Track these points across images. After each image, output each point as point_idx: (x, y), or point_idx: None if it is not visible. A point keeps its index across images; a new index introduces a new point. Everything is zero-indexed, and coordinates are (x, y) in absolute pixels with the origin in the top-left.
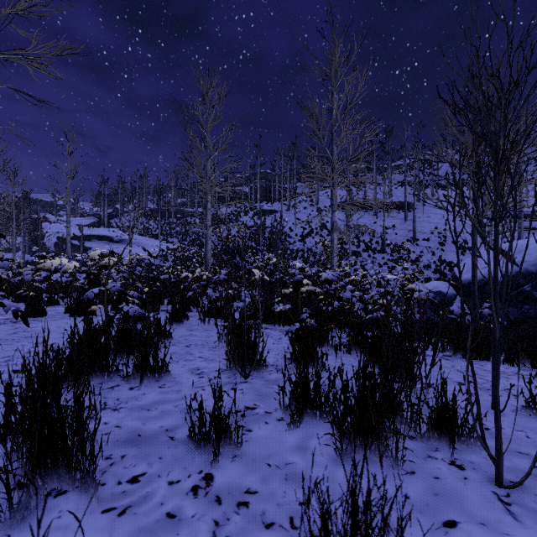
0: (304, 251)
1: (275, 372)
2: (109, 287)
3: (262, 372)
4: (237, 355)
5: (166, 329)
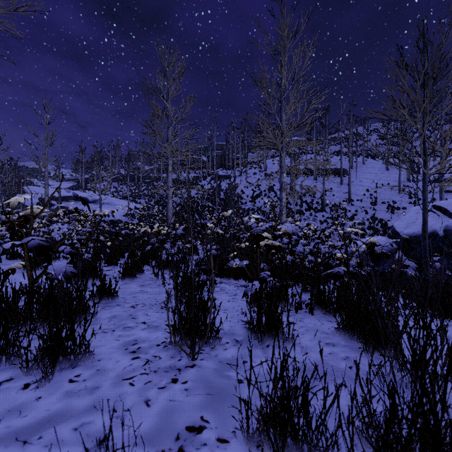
0: (255, 210)
1: (231, 346)
2: (25, 241)
3: (215, 345)
4: (183, 326)
5: (111, 287)
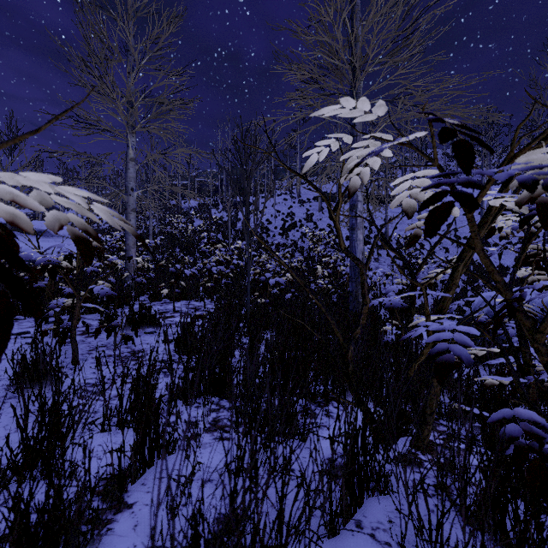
0: (287, 246)
1: None
2: None
3: None
4: None
5: None
